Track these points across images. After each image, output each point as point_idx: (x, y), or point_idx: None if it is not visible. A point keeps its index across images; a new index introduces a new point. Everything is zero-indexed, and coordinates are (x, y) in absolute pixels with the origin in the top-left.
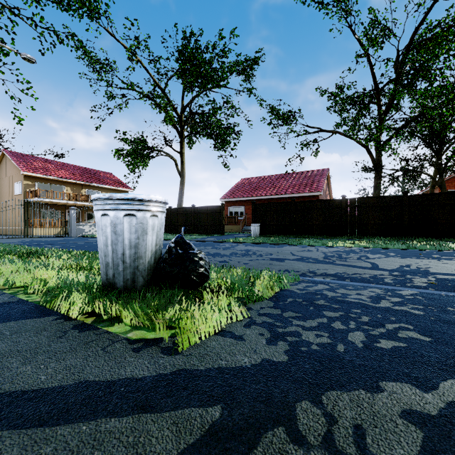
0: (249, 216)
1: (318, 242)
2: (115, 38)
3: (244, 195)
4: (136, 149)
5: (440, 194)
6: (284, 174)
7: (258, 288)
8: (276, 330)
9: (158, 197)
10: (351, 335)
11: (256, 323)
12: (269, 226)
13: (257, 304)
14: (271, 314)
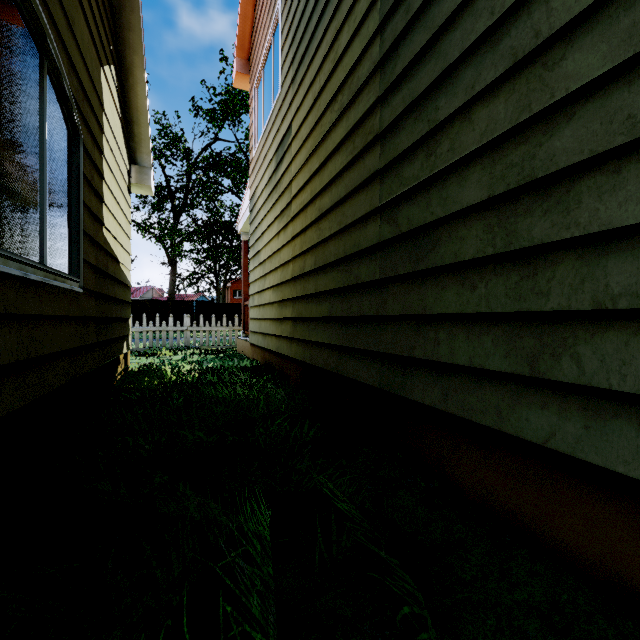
0: None
1: None
2: None
3: None
4: None
5: (190, 301)
6: None
7: None
8: None
9: None
10: None
11: None
12: None
13: None
14: None
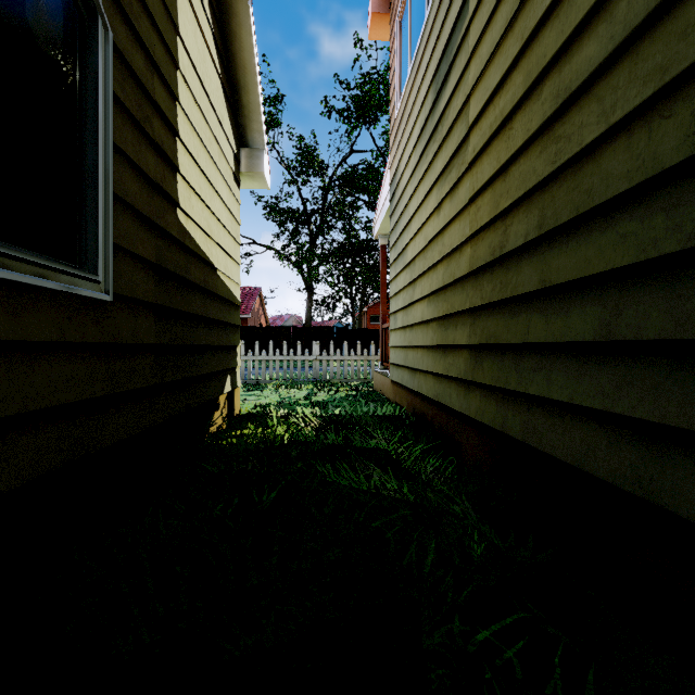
0: None
1: None
2: None
3: None
4: None
5: (325, 327)
6: None
7: None
8: None
9: None
10: None
11: None
12: None
13: None
14: None
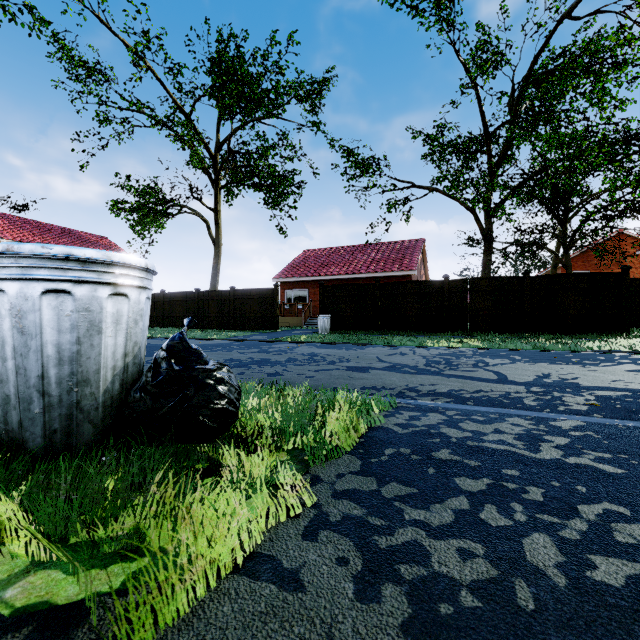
0: (315, 304)
1: (412, 340)
2: (111, 29)
3: (308, 274)
4: (145, 202)
5: (570, 275)
6: (363, 245)
7: (331, 427)
8: (374, 542)
9: (127, 257)
10: (530, 548)
11: (329, 521)
12: (343, 318)
13: (329, 466)
14: (359, 492)
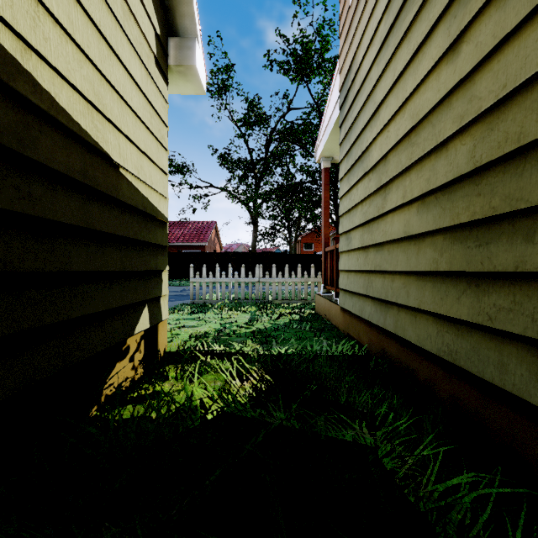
0: None
1: None
2: None
3: None
4: None
5: (267, 253)
6: (178, 222)
7: None
8: None
9: None
10: None
11: None
12: None
13: None
14: None
